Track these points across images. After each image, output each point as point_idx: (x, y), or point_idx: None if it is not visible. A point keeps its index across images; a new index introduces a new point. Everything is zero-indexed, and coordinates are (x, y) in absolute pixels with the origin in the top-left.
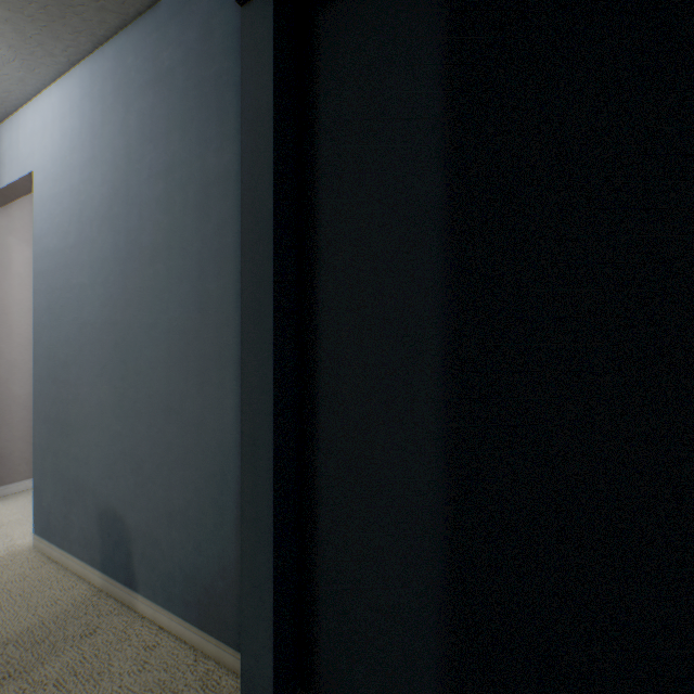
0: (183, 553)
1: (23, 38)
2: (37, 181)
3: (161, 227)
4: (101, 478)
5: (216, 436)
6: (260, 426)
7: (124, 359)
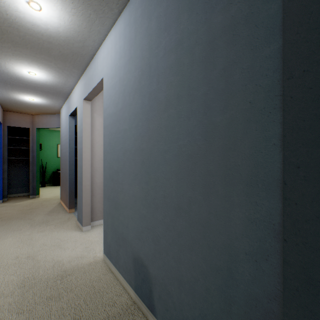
0: (190, 313)
1: (99, 2)
2: (104, 81)
3: (172, 84)
4: (134, 238)
5: (221, 238)
6: (319, 265)
7: (147, 171)
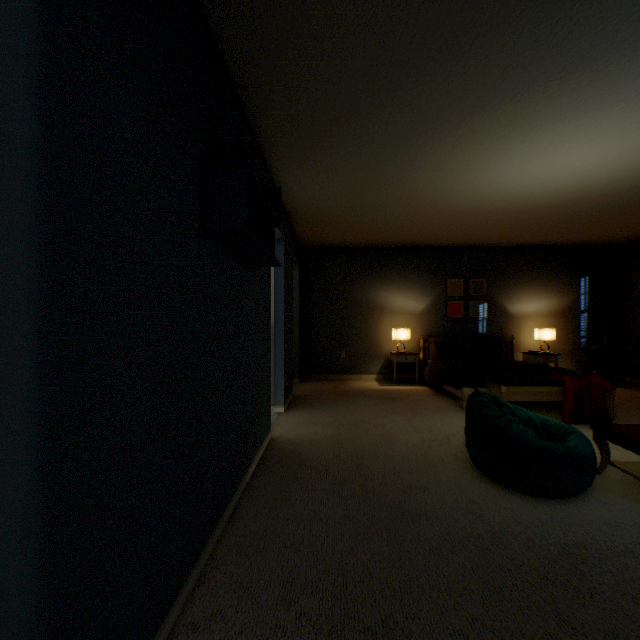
0: None
1: None
2: None
3: None
4: None
5: None
6: None
7: None
